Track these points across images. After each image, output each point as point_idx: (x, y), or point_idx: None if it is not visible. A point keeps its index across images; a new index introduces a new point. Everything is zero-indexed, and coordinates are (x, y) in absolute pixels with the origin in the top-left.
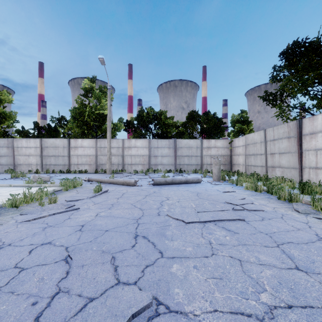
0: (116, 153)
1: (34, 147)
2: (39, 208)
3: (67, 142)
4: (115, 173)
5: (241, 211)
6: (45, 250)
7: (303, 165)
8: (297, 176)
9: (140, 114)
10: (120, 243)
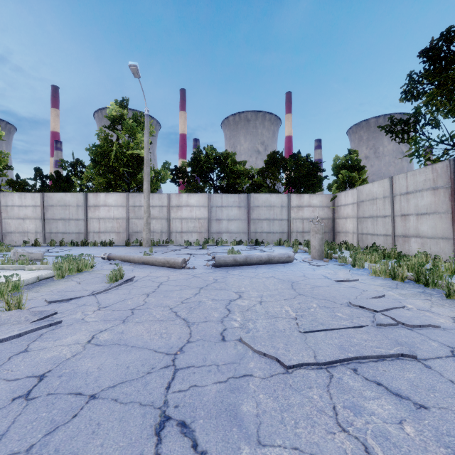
0: (158, 215)
1: (32, 206)
2: None
3: (82, 197)
4: (156, 246)
5: (392, 327)
6: None
7: None
8: (449, 251)
9: (196, 157)
10: None
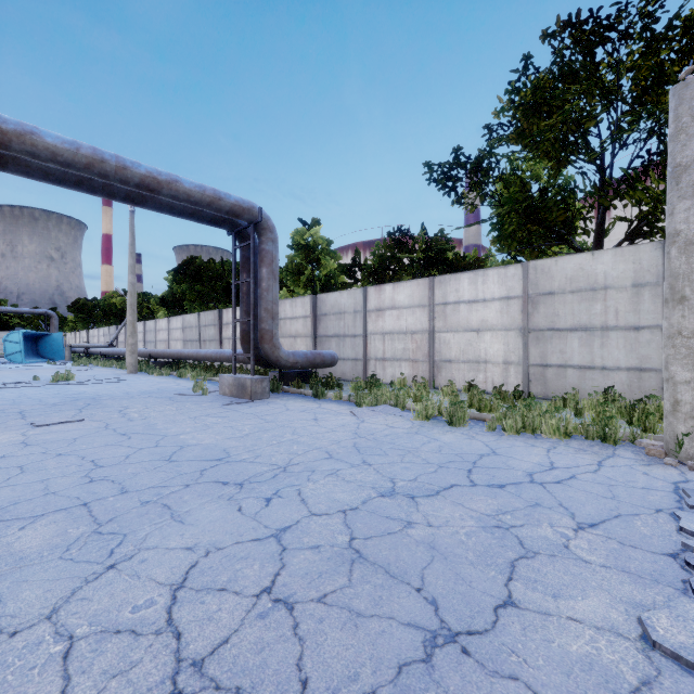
0: None
1: None
2: None
3: None
4: None
5: None
6: None
7: None
8: None
9: None
10: None
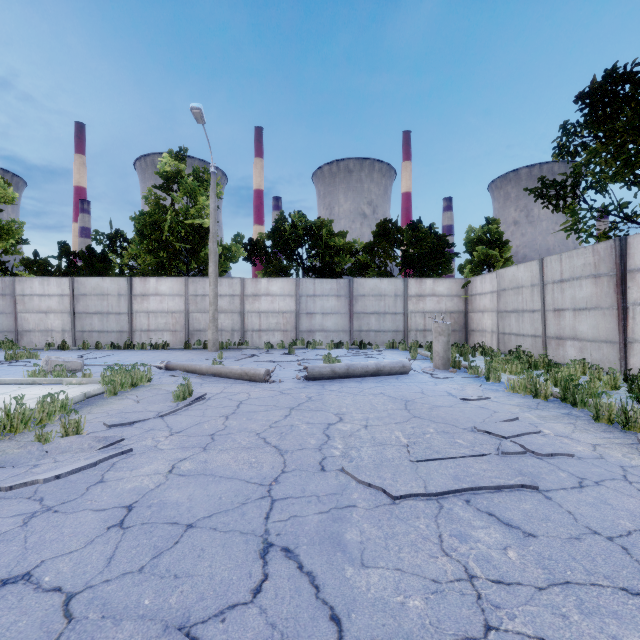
0: (228, 308)
1: (58, 295)
2: (36, 449)
3: (126, 284)
4: (226, 350)
5: (520, 455)
6: (4, 611)
7: (628, 335)
8: (614, 359)
9: (278, 226)
10: (221, 577)
